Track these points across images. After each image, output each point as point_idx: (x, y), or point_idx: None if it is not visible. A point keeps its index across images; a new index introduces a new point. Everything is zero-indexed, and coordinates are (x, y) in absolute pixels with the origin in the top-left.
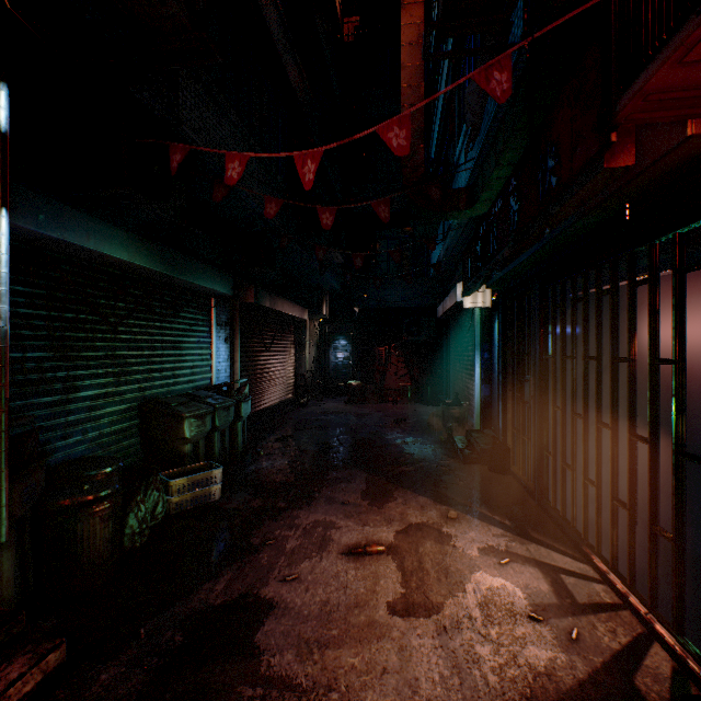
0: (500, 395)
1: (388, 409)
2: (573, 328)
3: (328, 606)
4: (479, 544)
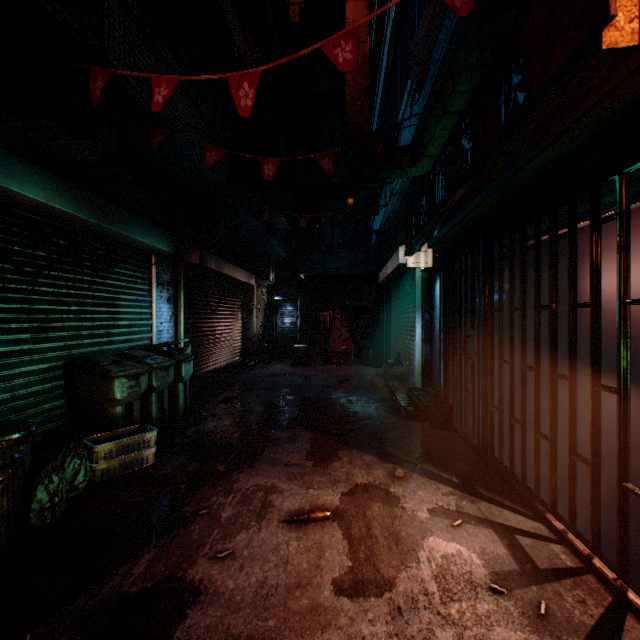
0: (441, 353)
1: (332, 370)
2: (522, 278)
3: (264, 588)
4: (428, 505)
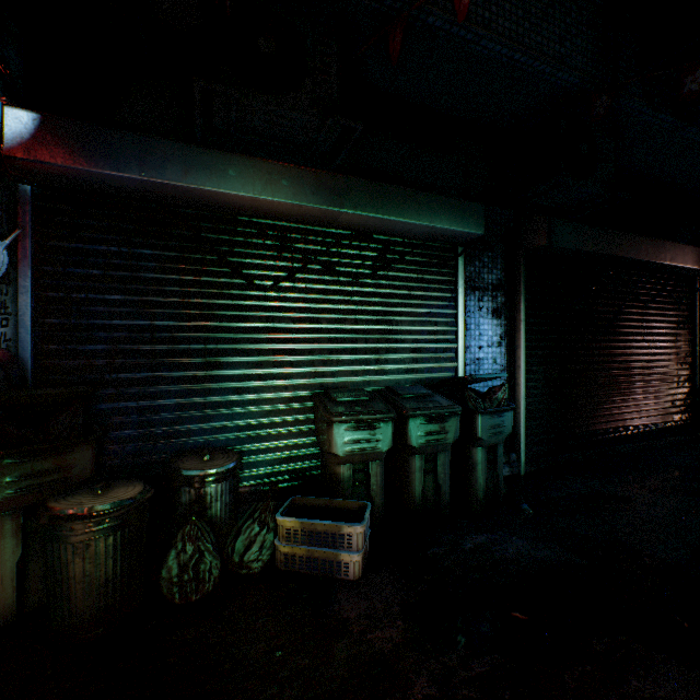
0: None
1: None
2: None
3: None
4: None
